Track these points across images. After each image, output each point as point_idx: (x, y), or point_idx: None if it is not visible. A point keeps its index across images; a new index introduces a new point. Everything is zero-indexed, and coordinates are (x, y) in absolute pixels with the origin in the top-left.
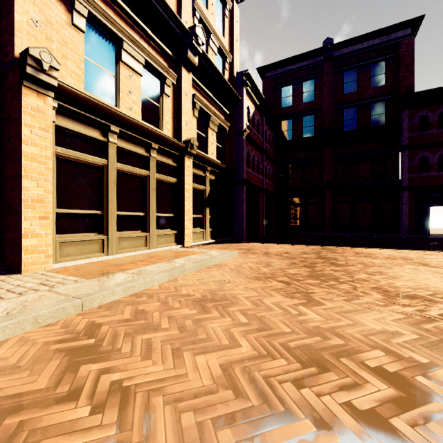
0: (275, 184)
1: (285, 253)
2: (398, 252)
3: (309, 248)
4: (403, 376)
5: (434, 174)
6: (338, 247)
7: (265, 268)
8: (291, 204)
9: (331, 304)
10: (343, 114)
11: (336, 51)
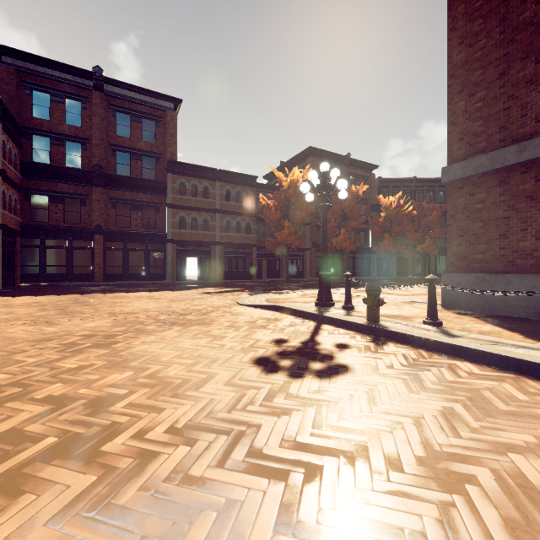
0: (22, 218)
1: (35, 303)
2: (149, 294)
3: (67, 297)
4: (92, 334)
5: (189, 232)
6: (101, 294)
7: (6, 315)
8: (48, 247)
9: (70, 323)
10: (116, 156)
11: (109, 86)
